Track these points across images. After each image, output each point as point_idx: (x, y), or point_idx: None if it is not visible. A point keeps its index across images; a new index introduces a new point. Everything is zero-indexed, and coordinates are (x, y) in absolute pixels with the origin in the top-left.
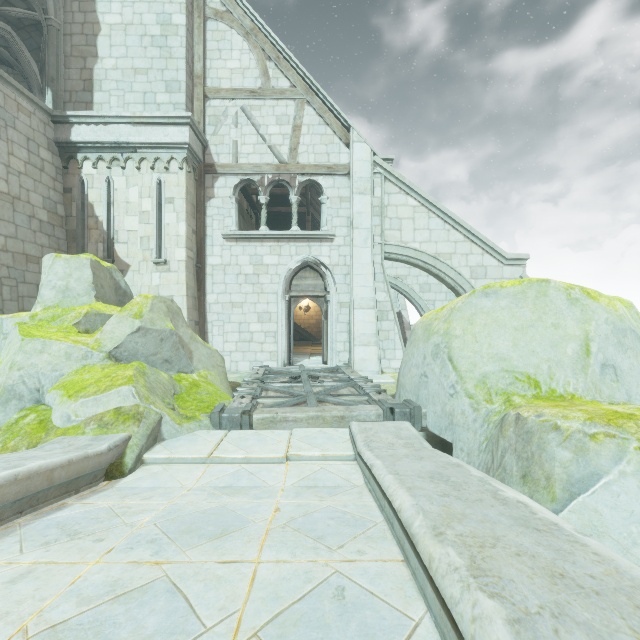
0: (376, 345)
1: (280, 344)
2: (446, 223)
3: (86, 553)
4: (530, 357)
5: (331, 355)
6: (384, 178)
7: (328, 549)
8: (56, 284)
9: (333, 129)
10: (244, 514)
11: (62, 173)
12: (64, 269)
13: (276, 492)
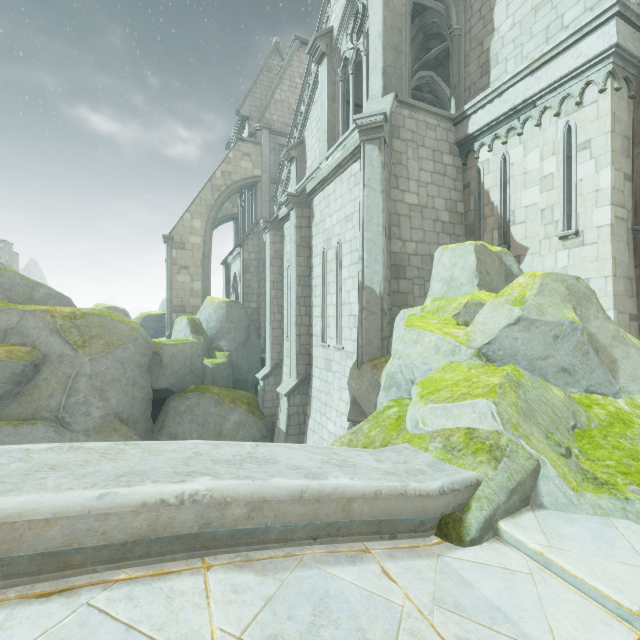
0: None
1: None
2: None
3: None
4: None
5: None
6: None
7: None
8: (442, 276)
9: None
10: None
11: (461, 171)
12: (449, 259)
13: None
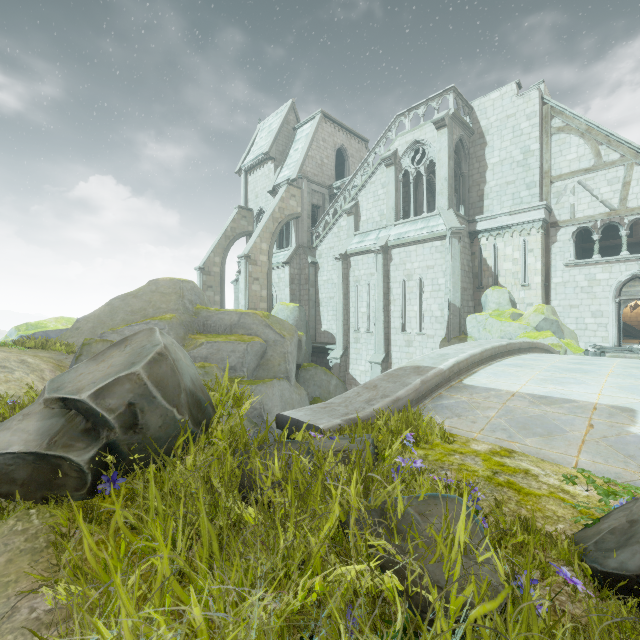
0: None
1: (610, 332)
2: None
3: None
4: None
5: None
6: None
7: None
8: (495, 301)
9: None
10: None
11: (470, 246)
12: (497, 295)
13: None
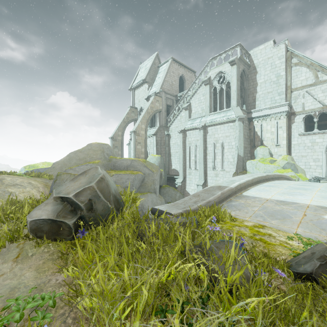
0: None
1: (323, 169)
2: None
3: None
4: None
5: None
6: None
7: None
8: (261, 154)
9: None
10: None
11: (248, 125)
12: (262, 150)
13: None
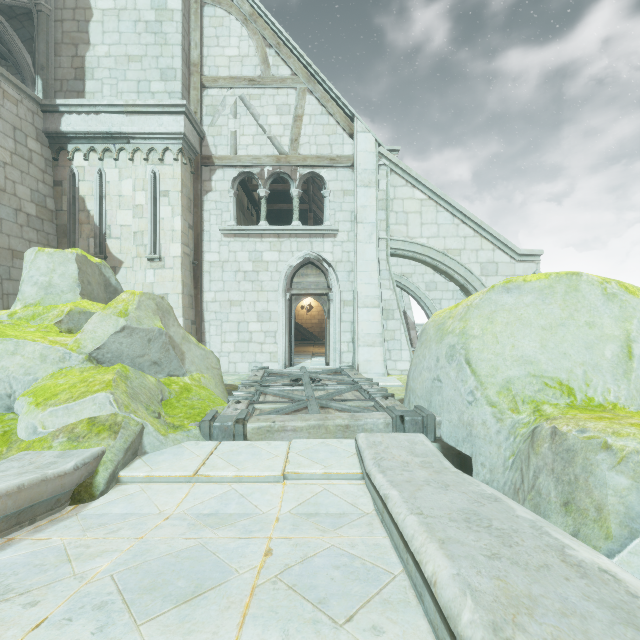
0: (381, 346)
1: (280, 344)
2: (455, 217)
3: (6, 628)
4: (561, 360)
5: (334, 356)
6: (390, 170)
7: (332, 623)
8: (38, 280)
9: (336, 119)
10: (227, 559)
11: (52, 165)
12: (47, 264)
13: (269, 523)
